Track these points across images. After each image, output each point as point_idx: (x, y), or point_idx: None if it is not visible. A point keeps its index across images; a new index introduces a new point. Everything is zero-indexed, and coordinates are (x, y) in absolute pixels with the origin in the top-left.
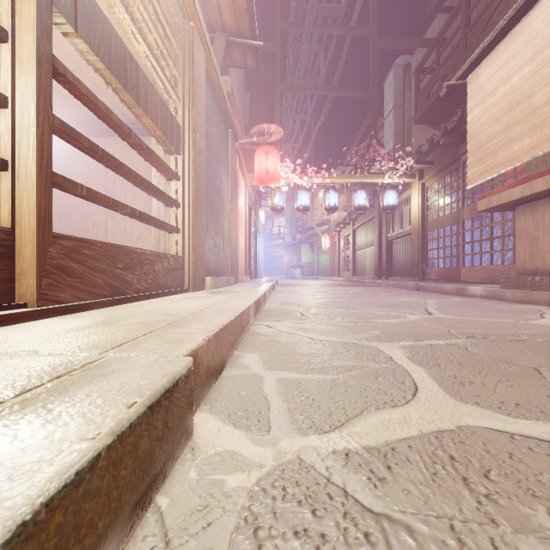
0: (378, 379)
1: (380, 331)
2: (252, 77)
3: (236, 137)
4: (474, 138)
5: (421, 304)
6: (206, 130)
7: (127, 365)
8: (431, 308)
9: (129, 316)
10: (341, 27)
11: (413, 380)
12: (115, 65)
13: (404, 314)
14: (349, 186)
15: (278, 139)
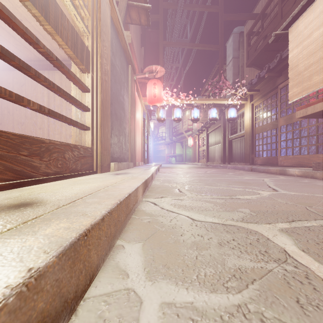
0: (303, 306)
1: (248, 208)
2: (145, 38)
3: (134, 71)
4: (294, 69)
5: (262, 182)
6: (112, 60)
7: None
8: (271, 184)
9: None
10: (201, 6)
11: None
12: None
13: (256, 190)
14: (204, 108)
15: (162, 76)
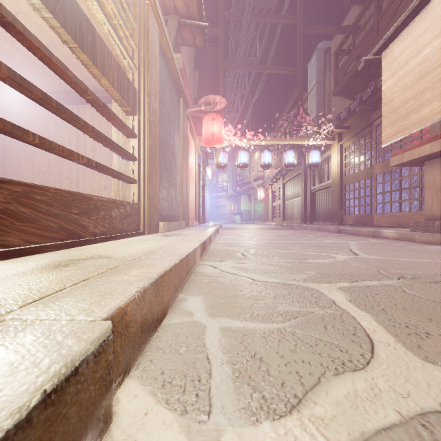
0: (327, 329)
1: (315, 271)
2: (200, 58)
3: (187, 104)
4: (388, 104)
5: (345, 245)
6: (160, 96)
7: (15, 340)
8: (355, 248)
9: (74, 260)
10: (274, 16)
11: (364, 330)
12: (70, 25)
13: (332, 254)
14: (279, 148)
15: (222, 108)
